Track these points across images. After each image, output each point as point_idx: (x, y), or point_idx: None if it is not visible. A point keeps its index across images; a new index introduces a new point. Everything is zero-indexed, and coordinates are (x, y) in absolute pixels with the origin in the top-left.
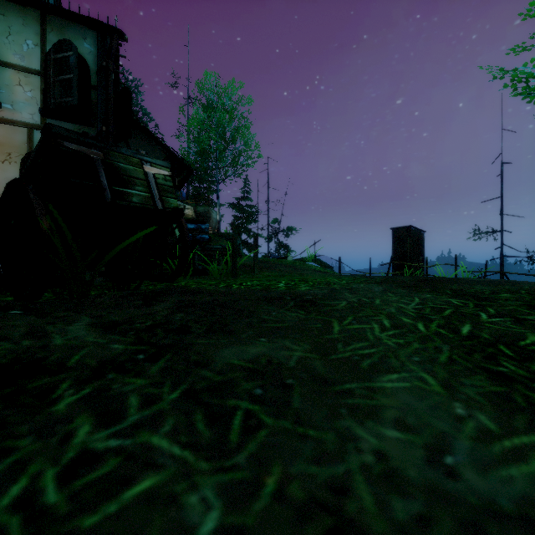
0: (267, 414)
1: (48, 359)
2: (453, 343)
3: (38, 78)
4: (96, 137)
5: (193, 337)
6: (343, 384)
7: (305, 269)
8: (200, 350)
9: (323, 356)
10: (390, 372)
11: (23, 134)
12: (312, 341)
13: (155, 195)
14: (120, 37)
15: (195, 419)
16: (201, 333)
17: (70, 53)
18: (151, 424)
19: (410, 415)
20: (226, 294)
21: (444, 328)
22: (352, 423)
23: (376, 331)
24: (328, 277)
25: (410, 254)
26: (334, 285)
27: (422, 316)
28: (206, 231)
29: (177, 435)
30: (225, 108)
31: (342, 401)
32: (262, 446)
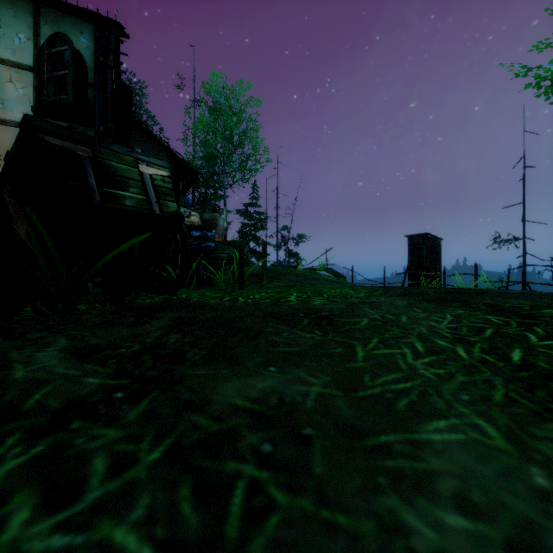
0: (278, 486)
1: (0, 400)
2: (506, 375)
3: (31, 74)
4: (84, 132)
5: (188, 366)
6: (378, 436)
7: (317, 279)
8: (194, 385)
9: (348, 393)
10: (436, 417)
11: (15, 134)
12: (332, 371)
13: (151, 198)
14: (119, 30)
15: (179, 495)
16: (197, 361)
17: (65, 48)
18: (117, 505)
19: (474, 488)
20: (230, 309)
21: (489, 353)
22: (396, 502)
23: (409, 358)
24: (342, 288)
25: (427, 263)
26: (352, 298)
27: (460, 338)
28: (212, 238)
29: (151, 526)
30: (232, 110)
31: (378, 464)
32: (273, 547)
